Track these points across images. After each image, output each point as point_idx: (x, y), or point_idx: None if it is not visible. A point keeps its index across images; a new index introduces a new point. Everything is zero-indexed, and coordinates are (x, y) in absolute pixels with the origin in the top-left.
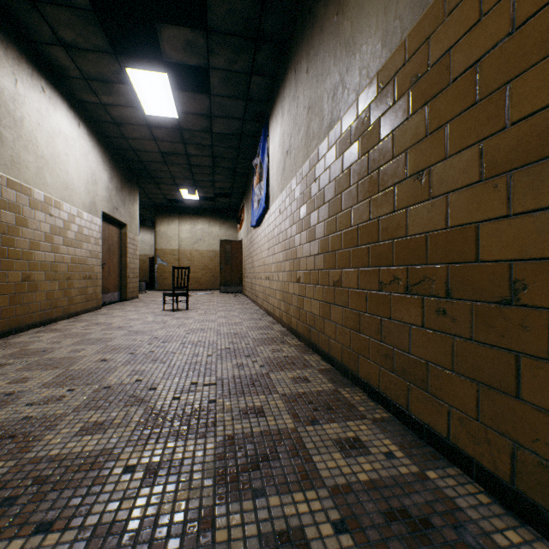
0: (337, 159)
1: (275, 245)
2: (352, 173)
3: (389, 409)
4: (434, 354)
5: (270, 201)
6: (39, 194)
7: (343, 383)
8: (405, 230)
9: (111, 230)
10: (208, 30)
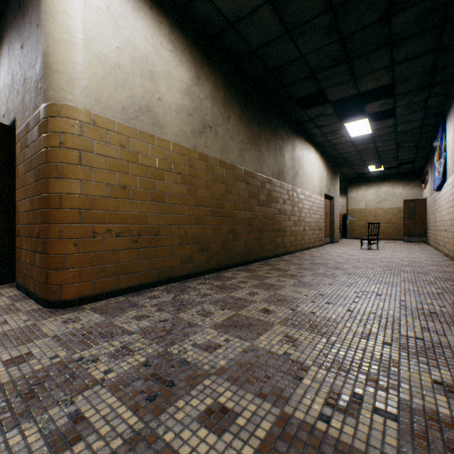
0: None
1: (449, 208)
2: None
3: None
4: None
5: (446, 175)
6: (306, 193)
7: None
8: None
9: (326, 202)
10: (394, 96)
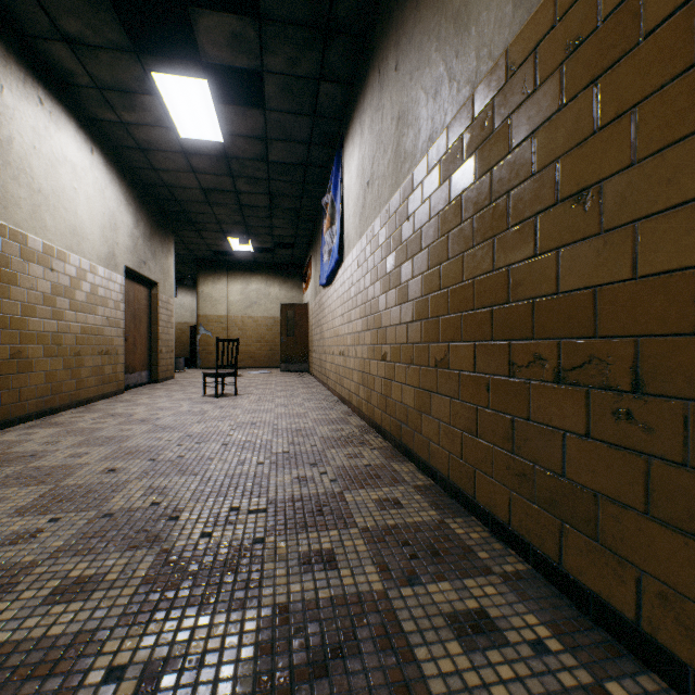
0: (441, 184)
1: (352, 310)
2: (465, 203)
3: (526, 557)
4: (609, 482)
5: (345, 250)
6: (35, 241)
7: (451, 508)
8: (555, 283)
9: (137, 290)
10: (260, 17)
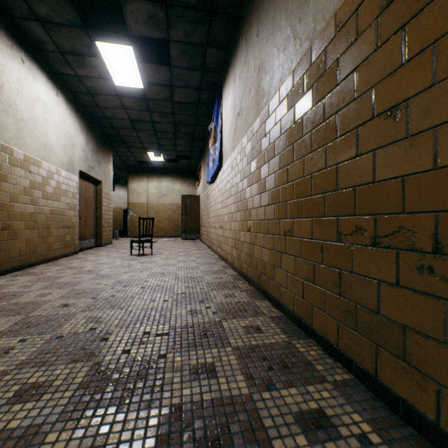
0: (288, 111)
1: (228, 198)
2: (306, 122)
3: (350, 369)
4: (415, 319)
5: (223, 159)
6: (19, 153)
7: (296, 333)
8: (372, 175)
9: (87, 186)
10: (167, 3)
